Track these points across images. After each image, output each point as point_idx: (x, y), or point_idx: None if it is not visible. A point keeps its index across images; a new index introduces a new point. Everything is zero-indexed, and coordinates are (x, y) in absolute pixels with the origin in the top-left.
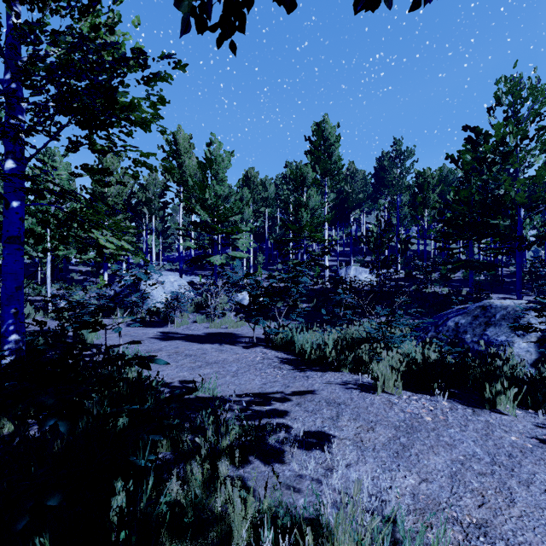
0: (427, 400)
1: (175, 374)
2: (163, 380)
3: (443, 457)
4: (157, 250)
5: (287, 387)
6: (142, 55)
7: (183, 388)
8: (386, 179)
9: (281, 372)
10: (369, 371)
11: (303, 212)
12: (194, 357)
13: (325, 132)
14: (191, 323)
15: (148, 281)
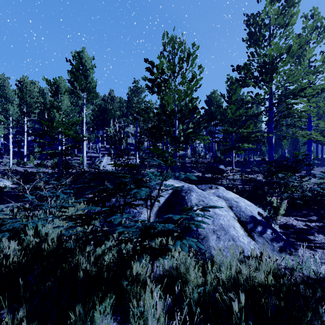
0: None
1: None
2: None
3: None
4: None
5: None
6: None
7: None
8: (129, 103)
9: None
10: None
11: (55, 113)
12: None
13: (84, 60)
14: None
15: None
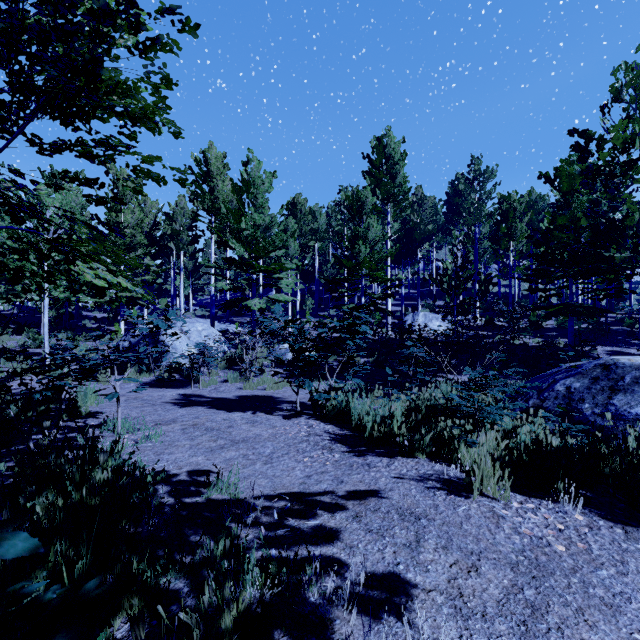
0: (550, 510)
1: (186, 459)
2: (166, 471)
3: (605, 636)
4: (186, 293)
5: (339, 484)
6: (132, 8)
7: (192, 485)
8: (462, 206)
9: (331, 456)
10: (456, 458)
11: (360, 246)
12: (216, 431)
13: (387, 149)
14: (221, 383)
15: (170, 330)
